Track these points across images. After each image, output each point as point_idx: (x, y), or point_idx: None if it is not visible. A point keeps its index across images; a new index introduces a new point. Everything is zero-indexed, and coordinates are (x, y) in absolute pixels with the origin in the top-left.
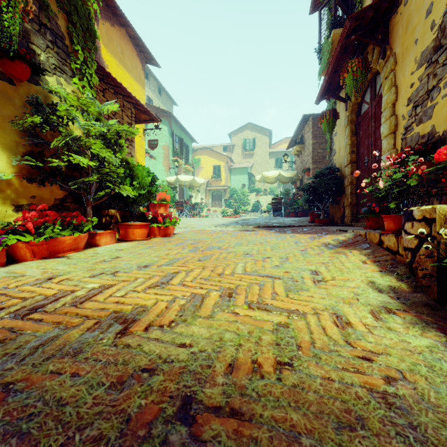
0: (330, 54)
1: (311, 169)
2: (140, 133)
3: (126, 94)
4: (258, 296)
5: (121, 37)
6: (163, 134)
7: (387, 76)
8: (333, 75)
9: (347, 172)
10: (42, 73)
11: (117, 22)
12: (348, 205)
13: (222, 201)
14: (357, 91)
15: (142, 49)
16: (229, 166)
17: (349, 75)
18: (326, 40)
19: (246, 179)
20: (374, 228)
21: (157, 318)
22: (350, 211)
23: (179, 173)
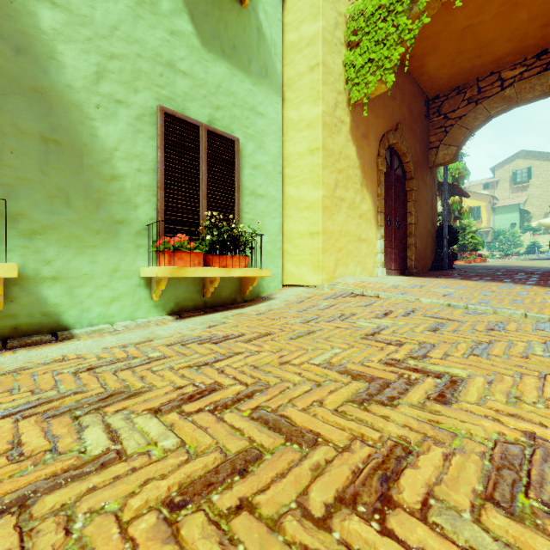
0: None
1: None
2: None
3: None
4: (531, 265)
5: None
6: None
7: None
8: None
9: None
10: (459, 219)
11: None
12: None
13: None
14: None
15: None
16: (492, 205)
17: None
18: None
19: (516, 218)
20: None
21: (514, 265)
22: None
23: None
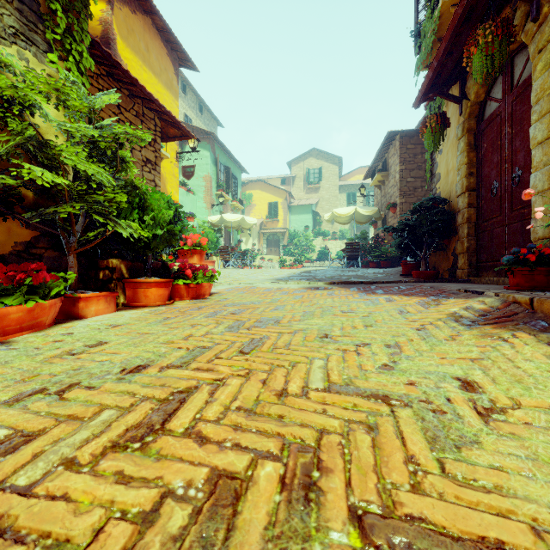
0: (435, 35)
1: (399, 204)
2: (172, 157)
3: (145, 97)
4: (375, 477)
5: (145, 28)
6: (204, 161)
7: (543, 47)
8: (444, 59)
9: (461, 204)
10: None
11: (140, 7)
12: (464, 252)
13: (279, 247)
14: (490, 76)
15: (175, 46)
16: (288, 203)
17: (480, 48)
18: (429, 15)
19: (309, 220)
20: (527, 288)
21: None
22: (466, 260)
23: (225, 212)
